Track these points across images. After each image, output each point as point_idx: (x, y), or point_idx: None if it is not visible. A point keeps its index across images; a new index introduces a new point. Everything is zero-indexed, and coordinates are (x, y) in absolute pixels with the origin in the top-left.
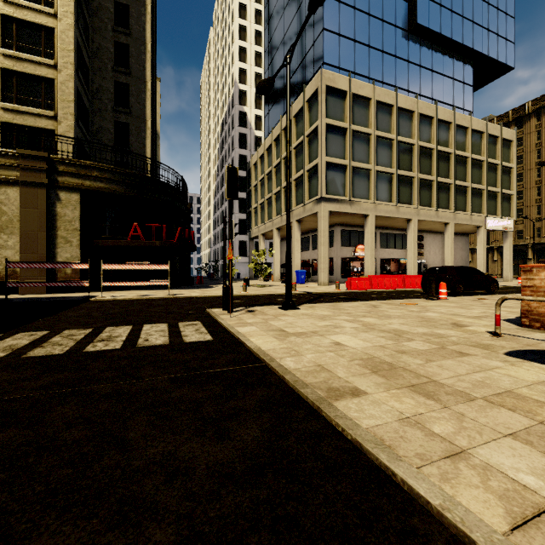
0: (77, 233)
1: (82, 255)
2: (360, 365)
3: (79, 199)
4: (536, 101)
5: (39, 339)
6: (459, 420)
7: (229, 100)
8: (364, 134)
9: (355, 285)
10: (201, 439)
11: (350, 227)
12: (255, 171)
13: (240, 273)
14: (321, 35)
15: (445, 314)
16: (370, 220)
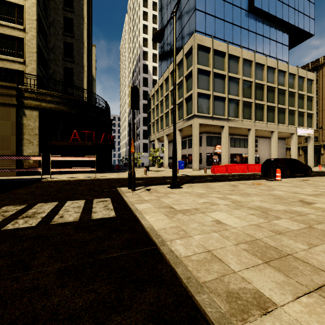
0: (36, 137)
1: (40, 151)
2: (248, 251)
3: (38, 115)
4: None
5: None
6: None
7: (137, 57)
8: (221, 75)
9: (217, 170)
10: None
11: (212, 134)
12: (153, 100)
13: (144, 163)
14: (194, 13)
15: (289, 192)
16: (225, 129)
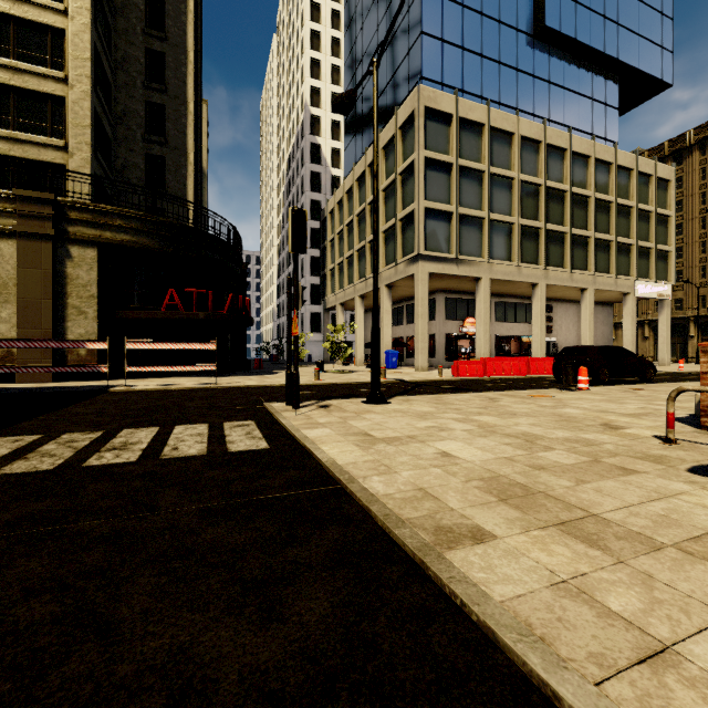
0: (93, 302)
1: (100, 331)
2: (481, 489)
3: (97, 256)
4: (700, 129)
5: (25, 447)
6: (646, 586)
7: (298, 129)
8: (475, 172)
9: (464, 371)
10: (235, 621)
11: (456, 295)
12: (332, 221)
13: (312, 355)
14: (418, 40)
15: (591, 411)
16: (484, 285)
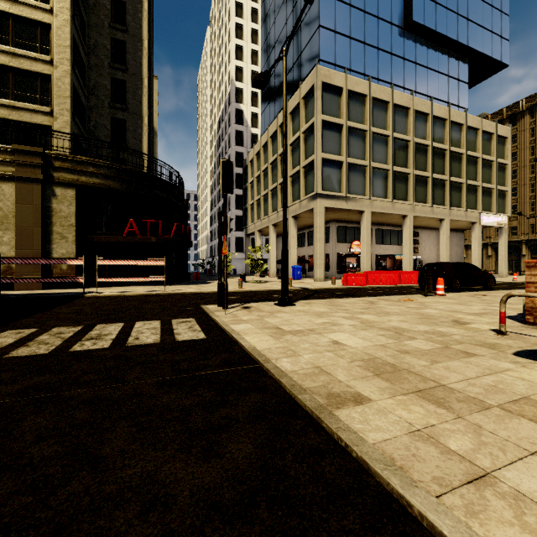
0: (72, 229)
1: (77, 251)
2: (361, 367)
3: (75, 195)
4: (530, 99)
5: (26, 337)
6: (476, 433)
7: (226, 98)
8: (359, 131)
9: (351, 281)
10: (186, 457)
11: (346, 223)
12: (252, 168)
13: (237, 269)
14: (317, 32)
15: (445, 311)
16: (366, 217)
